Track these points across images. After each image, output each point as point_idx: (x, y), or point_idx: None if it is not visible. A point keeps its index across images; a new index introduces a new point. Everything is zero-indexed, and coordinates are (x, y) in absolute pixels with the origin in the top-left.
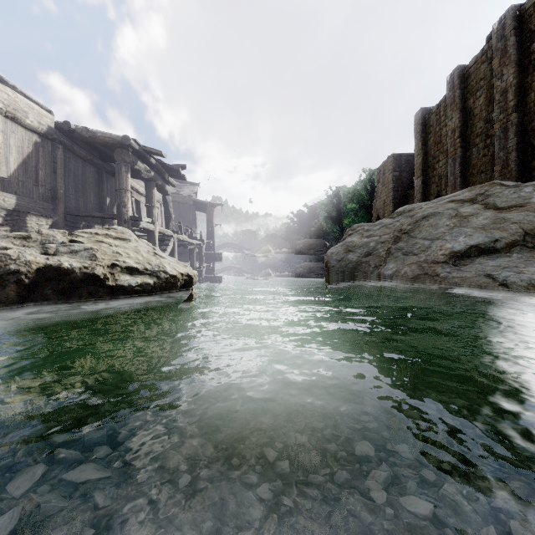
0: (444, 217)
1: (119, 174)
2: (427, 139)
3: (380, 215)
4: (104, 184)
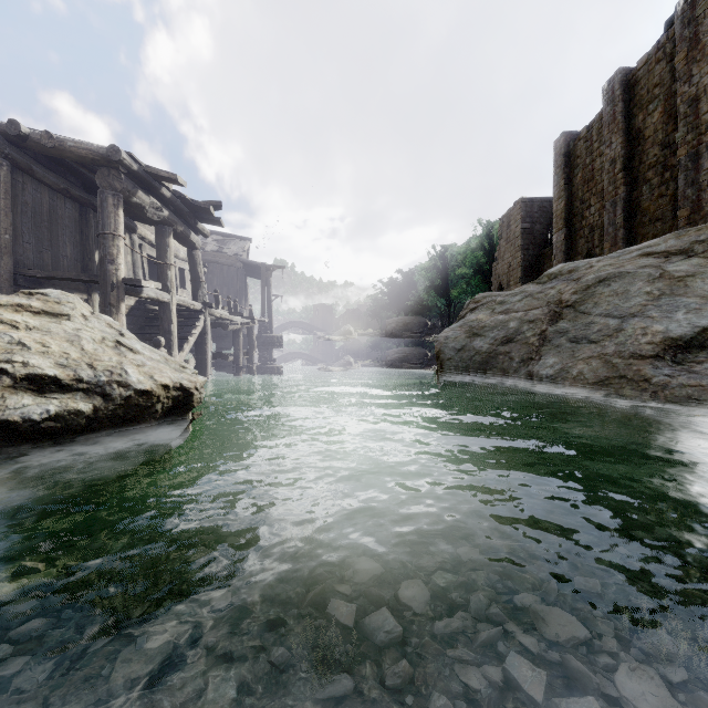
0: (638, 280)
1: (104, 209)
2: (572, 175)
3: (503, 283)
4: (90, 229)
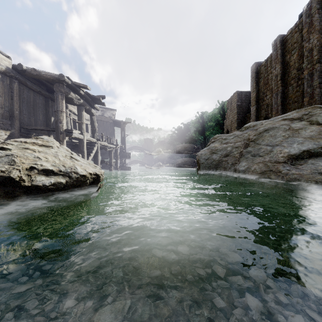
0: (280, 130)
1: (57, 100)
2: (259, 81)
3: (229, 129)
4: (49, 108)
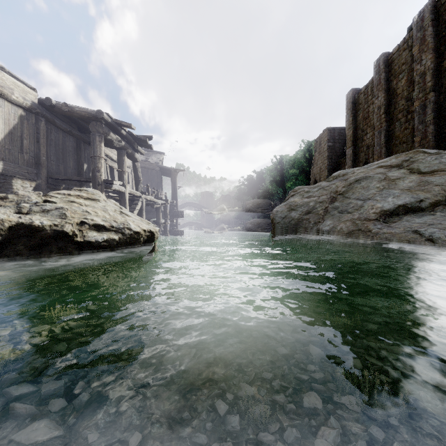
0: (374, 180)
1: (94, 143)
2: (357, 115)
3: (317, 179)
4: (81, 152)
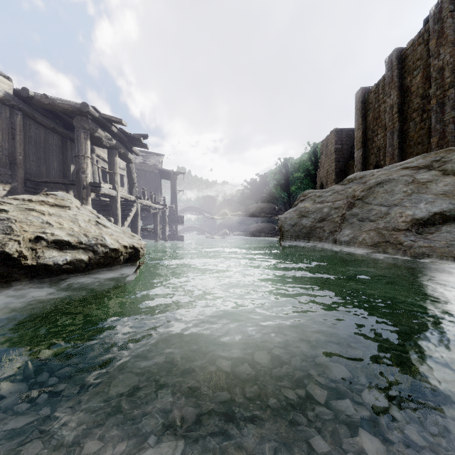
0: (400, 184)
1: (78, 140)
2: (366, 115)
3: (324, 182)
4: (68, 151)
